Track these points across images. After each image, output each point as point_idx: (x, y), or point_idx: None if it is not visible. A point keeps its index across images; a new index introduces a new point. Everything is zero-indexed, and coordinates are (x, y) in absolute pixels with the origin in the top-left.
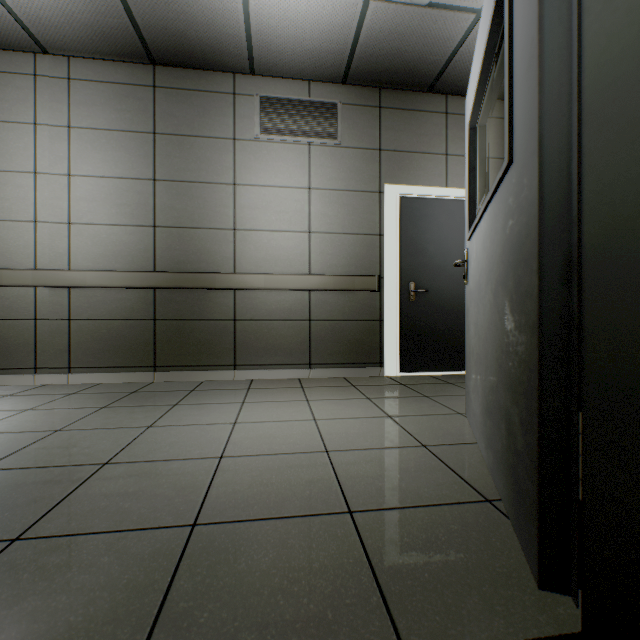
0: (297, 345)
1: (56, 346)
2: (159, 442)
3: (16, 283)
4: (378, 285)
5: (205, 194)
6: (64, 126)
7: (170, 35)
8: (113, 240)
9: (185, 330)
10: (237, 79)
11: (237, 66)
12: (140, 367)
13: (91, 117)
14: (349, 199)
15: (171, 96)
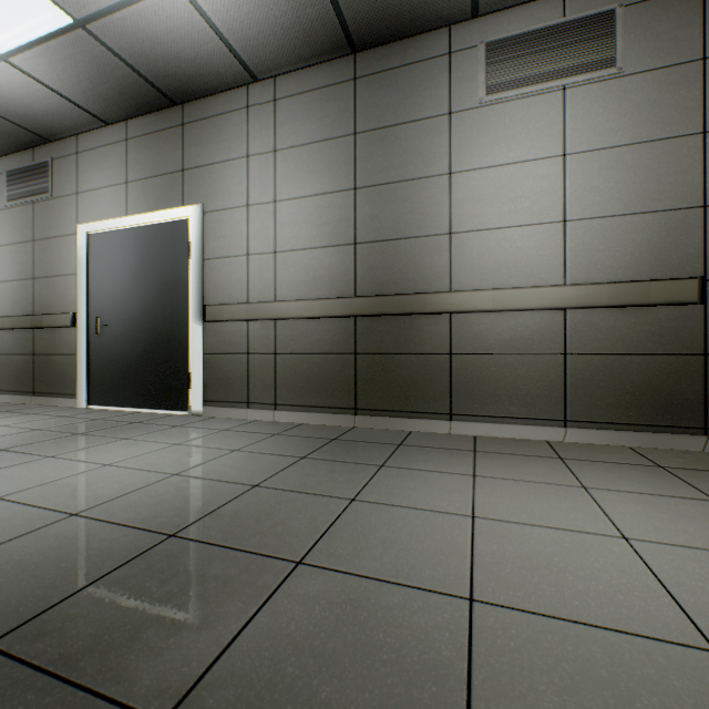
0: (542, 391)
1: (264, 381)
2: (366, 534)
3: (233, 318)
4: (700, 293)
5: (412, 194)
6: (270, 151)
7: (372, 1)
8: (314, 265)
9: (388, 366)
10: (453, 32)
11: (454, 12)
12: (340, 408)
13: (294, 135)
14: (637, 157)
15: (372, 84)
